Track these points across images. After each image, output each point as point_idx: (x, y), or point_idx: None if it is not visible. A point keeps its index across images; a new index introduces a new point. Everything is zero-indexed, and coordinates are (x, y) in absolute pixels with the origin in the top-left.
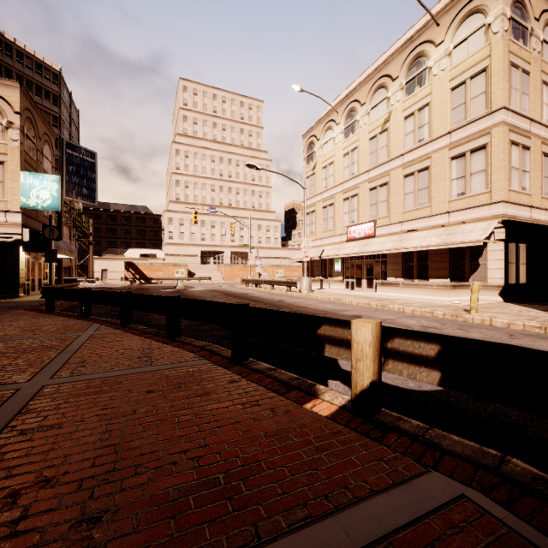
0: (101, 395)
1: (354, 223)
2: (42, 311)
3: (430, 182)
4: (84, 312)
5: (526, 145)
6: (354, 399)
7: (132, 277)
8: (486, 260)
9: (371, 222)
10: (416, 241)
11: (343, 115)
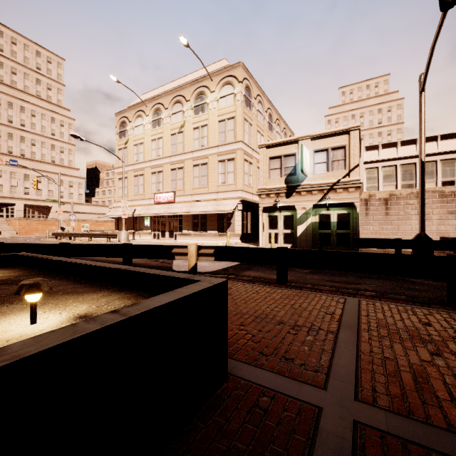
0: None
1: (159, 191)
2: None
3: (208, 173)
4: None
5: (251, 162)
6: (189, 271)
7: None
8: (234, 221)
9: (172, 192)
10: (200, 208)
11: (152, 110)
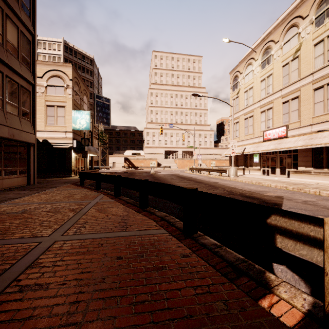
0: (85, 256)
1: (269, 128)
2: (78, 185)
3: None
4: (97, 186)
5: None
6: (328, 314)
7: (127, 166)
8: None
9: (283, 126)
10: (326, 139)
11: (260, 53)
